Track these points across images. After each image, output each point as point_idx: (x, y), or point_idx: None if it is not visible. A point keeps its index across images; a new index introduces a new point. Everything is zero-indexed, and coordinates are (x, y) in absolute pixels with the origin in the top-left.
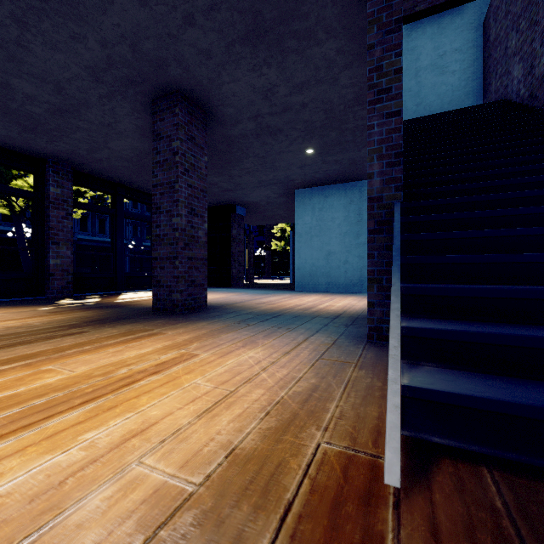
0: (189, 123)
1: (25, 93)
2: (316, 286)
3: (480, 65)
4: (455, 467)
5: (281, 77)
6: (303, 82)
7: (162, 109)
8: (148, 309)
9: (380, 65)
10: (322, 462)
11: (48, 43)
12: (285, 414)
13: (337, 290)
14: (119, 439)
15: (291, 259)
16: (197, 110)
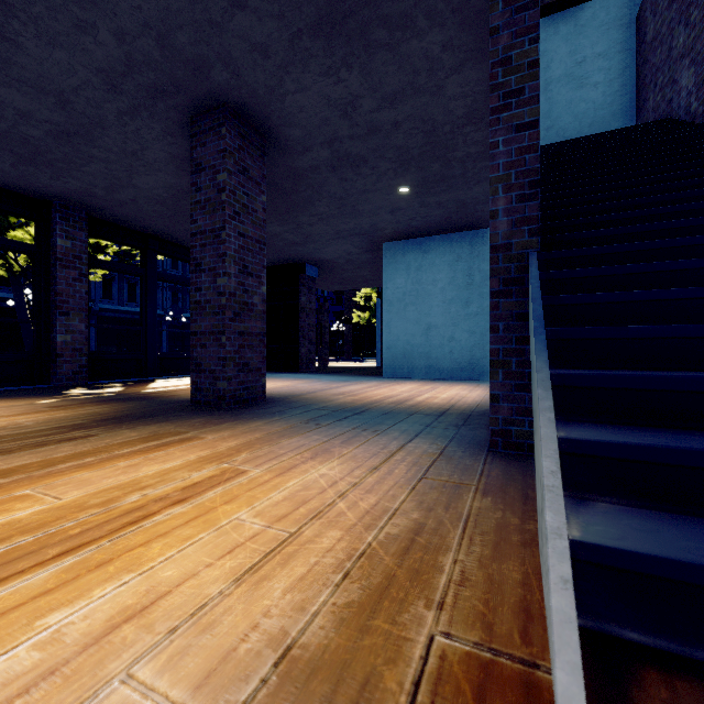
0: (241, 149)
1: (16, 108)
2: (412, 371)
3: (632, 74)
4: (670, 690)
5: (366, 85)
6: (396, 92)
7: (204, 129)
8: (185, 403)
9: (507, 57)
10: (440, 677)
11: (44, 36)
12: (374, 576)
13: (439, 376)
14: (102, 627)
15: (379, 335)
16: (252, 131)
